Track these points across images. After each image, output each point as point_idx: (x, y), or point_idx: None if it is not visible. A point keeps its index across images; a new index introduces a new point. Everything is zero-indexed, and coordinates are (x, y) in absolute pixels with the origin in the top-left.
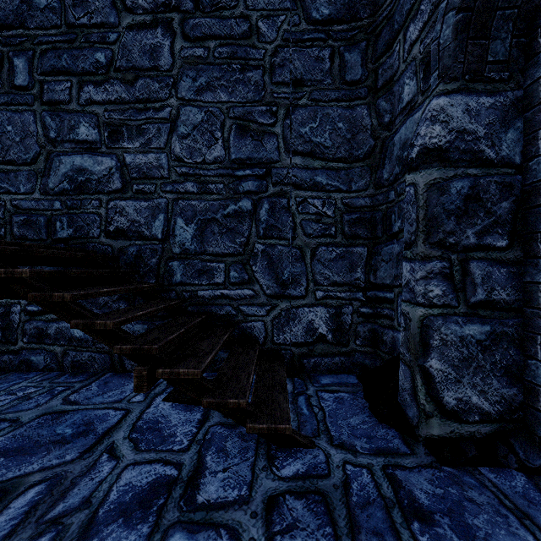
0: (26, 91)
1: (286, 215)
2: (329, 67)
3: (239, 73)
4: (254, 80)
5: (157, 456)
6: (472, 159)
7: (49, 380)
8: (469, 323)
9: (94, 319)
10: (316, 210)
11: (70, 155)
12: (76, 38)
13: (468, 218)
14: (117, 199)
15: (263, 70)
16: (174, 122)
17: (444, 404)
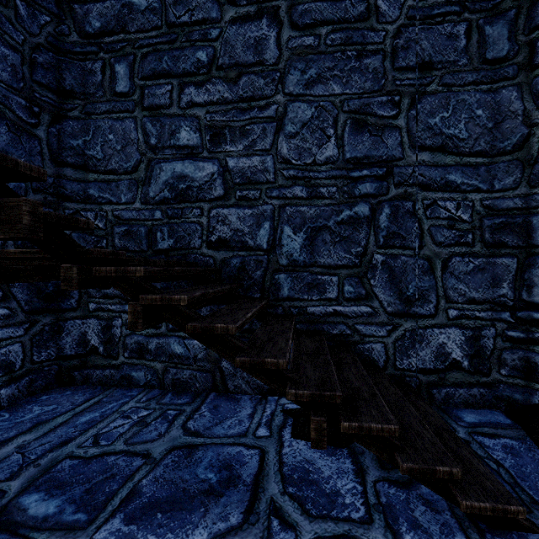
0: (127, 98)
1: (410, 220)
2: (464, 44)
3: (355, 61)
4: (373, 67)
5: (339, 527)
6: None
7: (155, 400)
8: None
9: (260, 356)
10: (448, 214)
11: (171, 161)
12: (177, 38)
13: None
14: (219, 207)
15: (383, 55)
16: (281, 120)
17: None
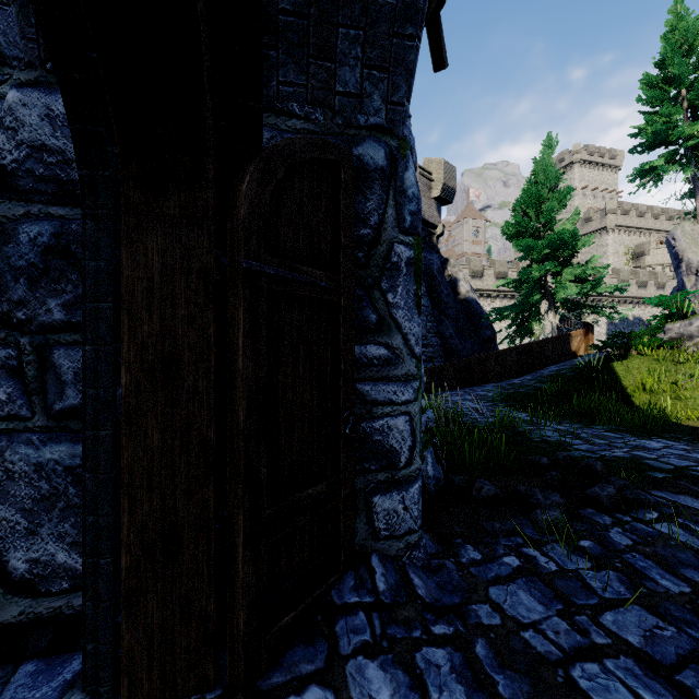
0: None
1: None
2: None
3: None
4: None
5: None
6: (57, 192)
7: None
8: (52, 442)
9: None
10: None
11: None
12: None
13: (51, 282)
14: None
15: None
16: None
17: (10, 572)
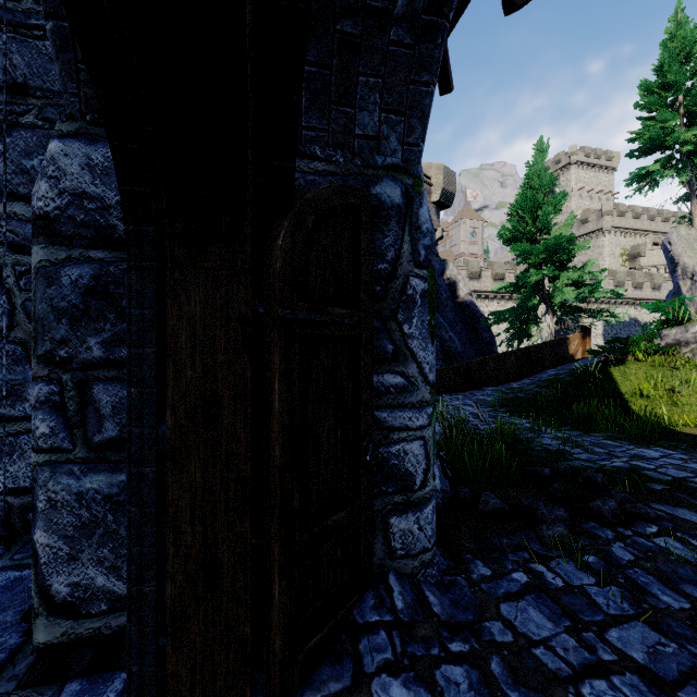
0: None
1: None
2: None
3: None
4: None
5: None
6: (96, 236)
7: None
8: (92, 472)
9: None
10: None
11: None
12: None
13: (91, 321)
14: None
15: None
16: None
17: (53, 595)
